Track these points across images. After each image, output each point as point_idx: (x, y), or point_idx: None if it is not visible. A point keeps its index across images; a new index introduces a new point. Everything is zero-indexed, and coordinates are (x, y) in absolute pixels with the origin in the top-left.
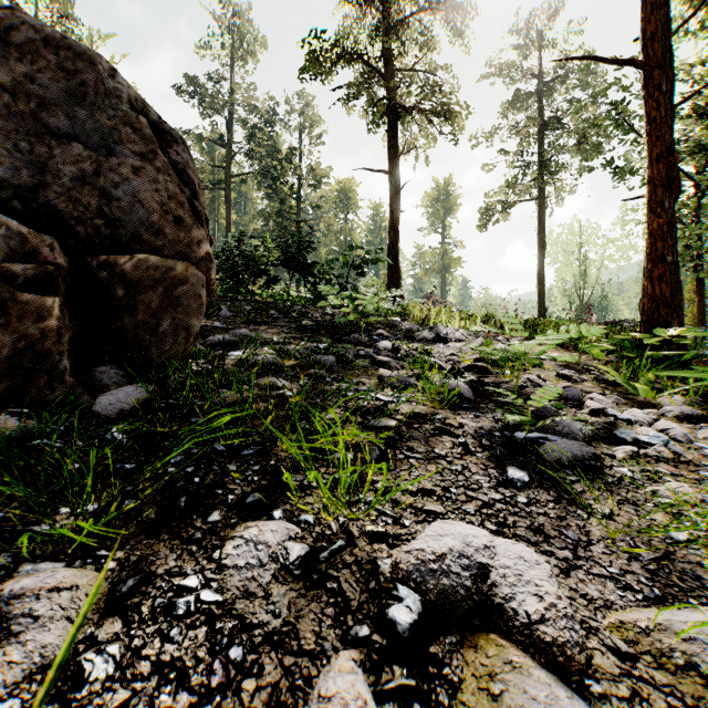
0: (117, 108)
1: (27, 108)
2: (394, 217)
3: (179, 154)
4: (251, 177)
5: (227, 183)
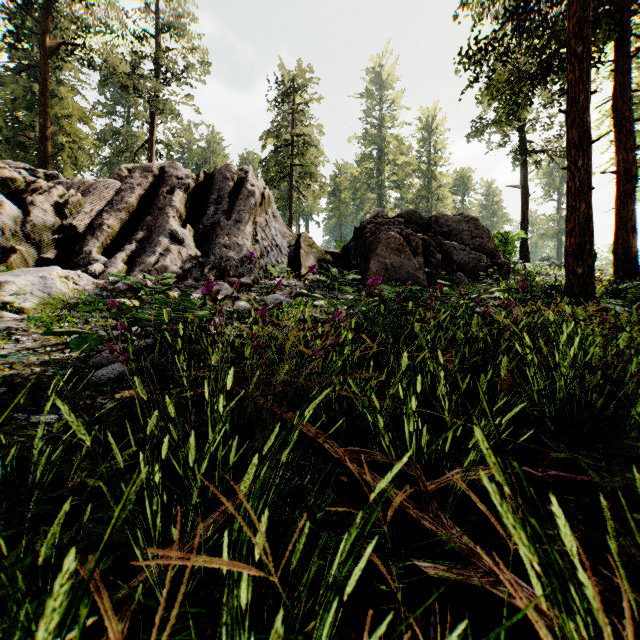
0: (481, 228)
1: (469, 233)
2: (524, 214)
3: (490, 234)
4: (397, 185)
5: (381, 192)
